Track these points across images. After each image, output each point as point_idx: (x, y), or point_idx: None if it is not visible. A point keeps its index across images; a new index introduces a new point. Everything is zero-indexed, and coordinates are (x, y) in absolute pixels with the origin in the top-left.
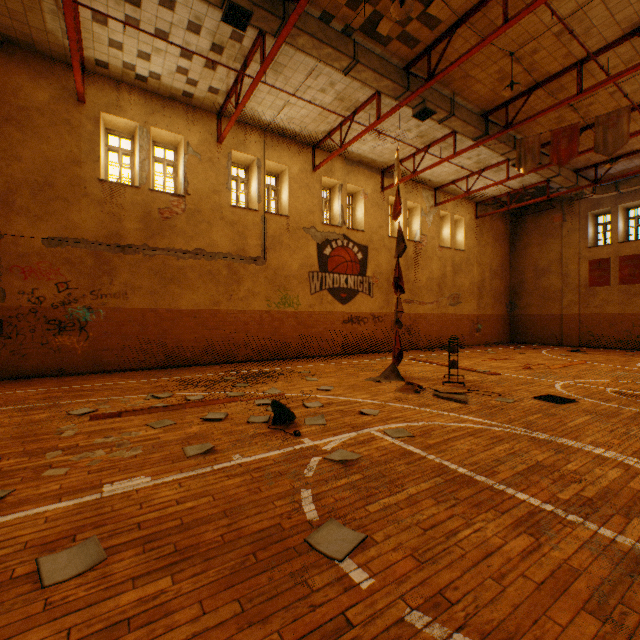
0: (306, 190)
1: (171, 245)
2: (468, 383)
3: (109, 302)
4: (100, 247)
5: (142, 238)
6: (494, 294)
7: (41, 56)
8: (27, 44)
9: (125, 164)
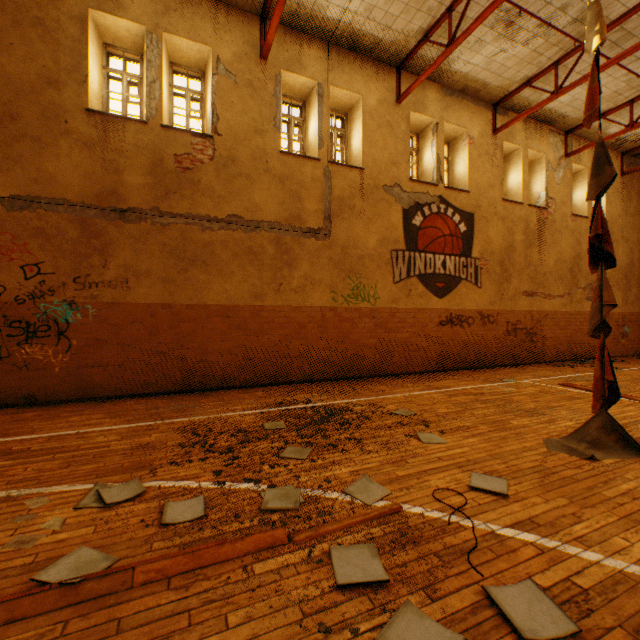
0: (387, 131)
1: (193, 209)
2: None
3: (101, 294)
4: (88, 211)
5: (150, 198)
6: None
7: None
8: None
9: (131, 95)
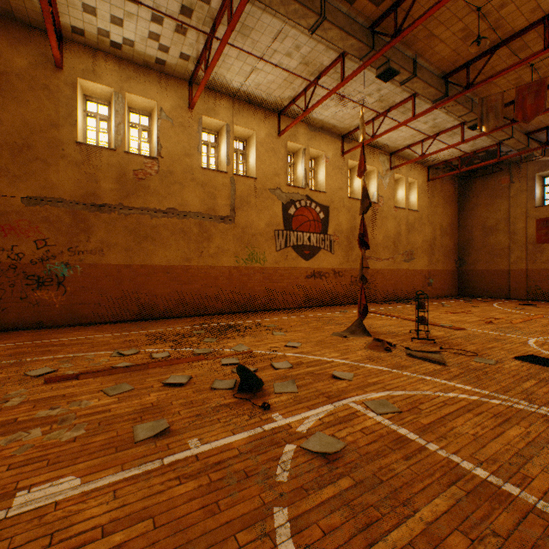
0: (272, 154)
1: (145, 204)
2: (437, 339)
3: (86, 258)
4: (77, 206)
5: (117, 198)
6: (444, 251)
7: (20, 24)
8: (6, 11)
9: (102, 128)
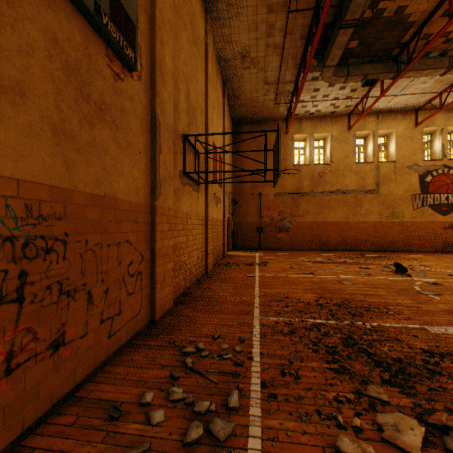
0: (409, 141)
1: (323, 189)
2: None
3: (296, 219)
4: (293, 195)
5: (310, 188)
6: None
7: (273, 120)
8: (269, 118)
9: (301, 154)
